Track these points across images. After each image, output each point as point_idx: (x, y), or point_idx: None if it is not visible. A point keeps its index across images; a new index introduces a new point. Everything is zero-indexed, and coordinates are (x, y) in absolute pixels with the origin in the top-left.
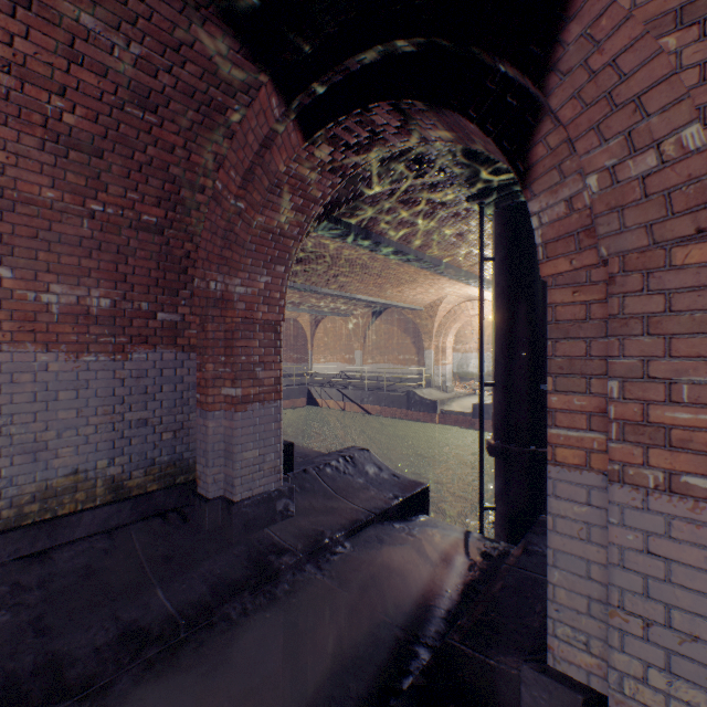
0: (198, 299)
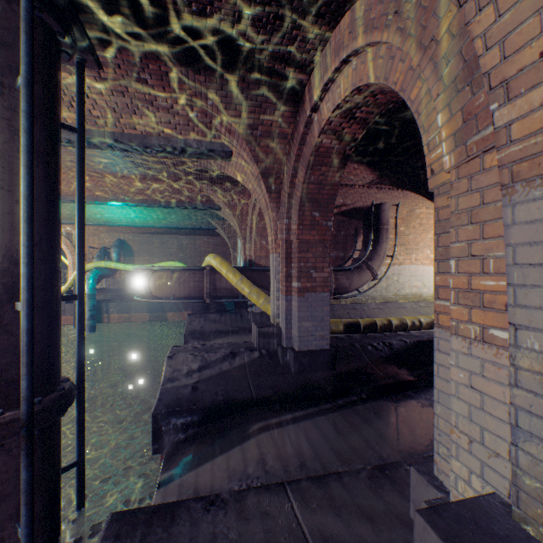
0: None
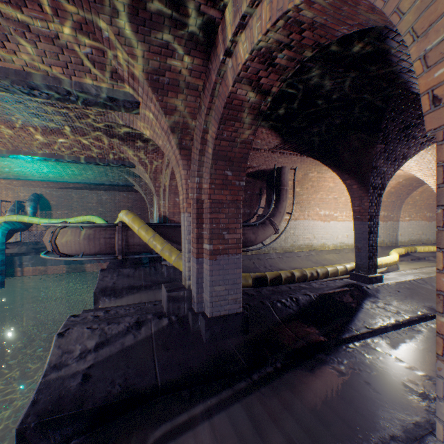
0: None
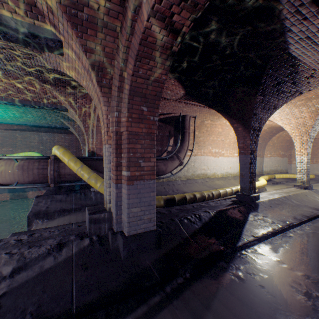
0: None
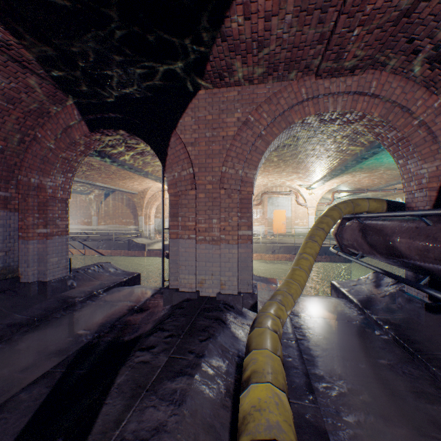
0: (21, 186)
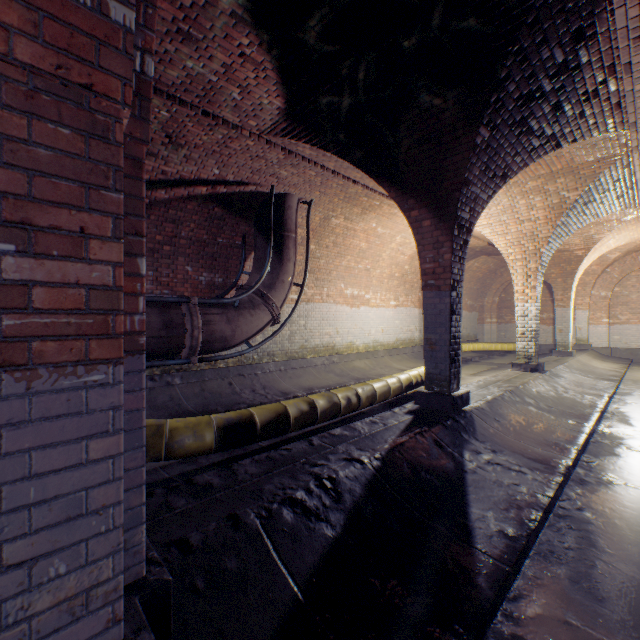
0: None
